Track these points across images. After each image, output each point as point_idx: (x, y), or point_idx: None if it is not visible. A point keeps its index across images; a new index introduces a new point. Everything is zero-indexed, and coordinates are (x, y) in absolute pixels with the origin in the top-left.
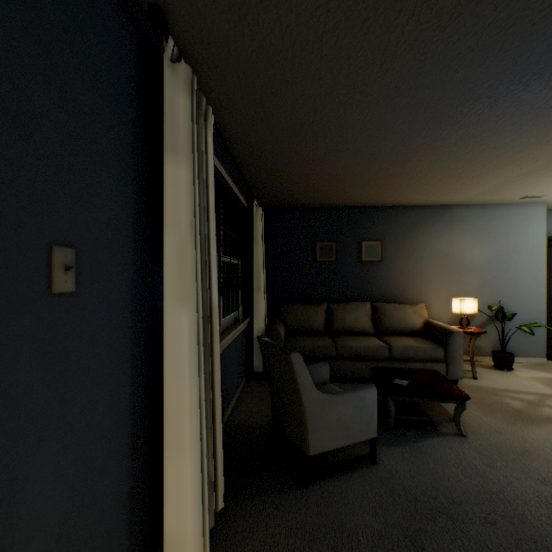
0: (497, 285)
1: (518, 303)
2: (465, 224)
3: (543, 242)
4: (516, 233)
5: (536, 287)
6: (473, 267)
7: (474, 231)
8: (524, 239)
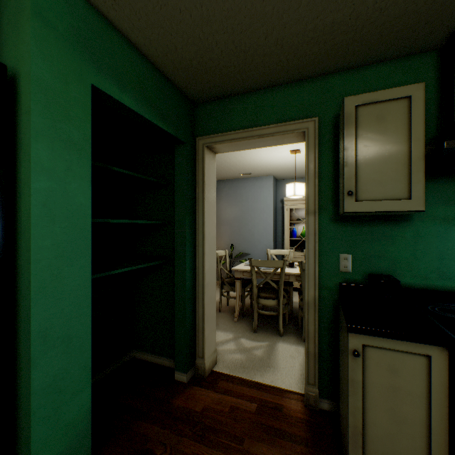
0: (241, 233)
1: (255, 246)
2: (222, 193)
3: (271, 204)
4: (253, 197)
5: (266, 235)
6: (227, 222)
7: (228, 197)
8: (259, 201)
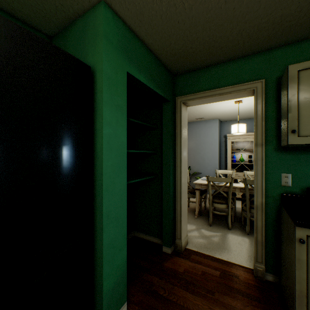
0: (195, 159)
1: (205, 168)
2: None
3: (217, 138)
4: (204, 134)
5: (213, 160)
6: None
7: None
8: (208, 137)
